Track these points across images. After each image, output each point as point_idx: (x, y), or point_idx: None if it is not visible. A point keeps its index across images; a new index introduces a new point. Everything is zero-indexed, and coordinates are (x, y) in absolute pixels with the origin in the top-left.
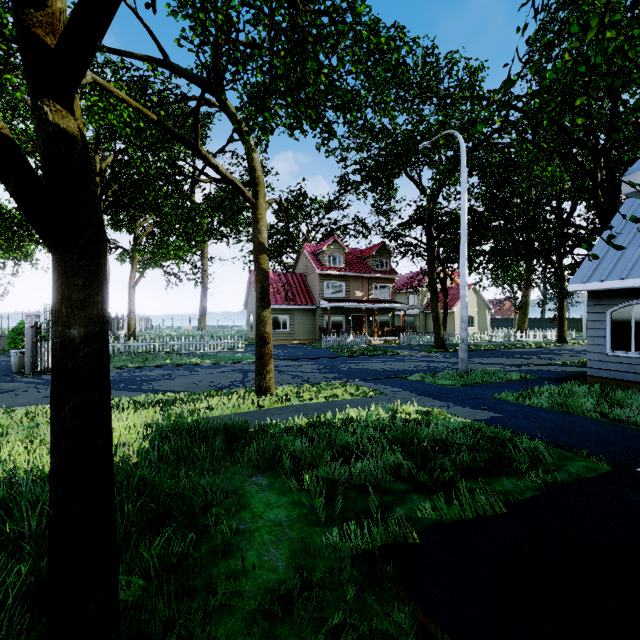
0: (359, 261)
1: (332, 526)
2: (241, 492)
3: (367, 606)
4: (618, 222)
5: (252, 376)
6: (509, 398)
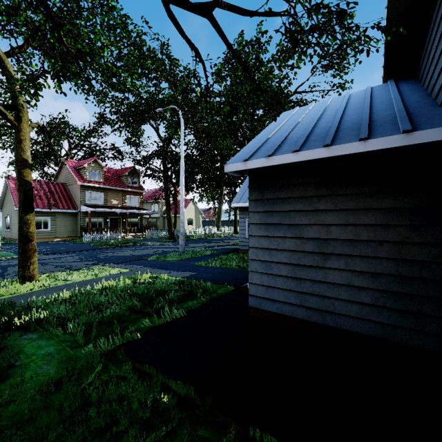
0: (115, 178)
1: (89, 345)
2: (15, 343)
3: (109, 370)
4: None
5: (12, 270)
6: (202, 264)
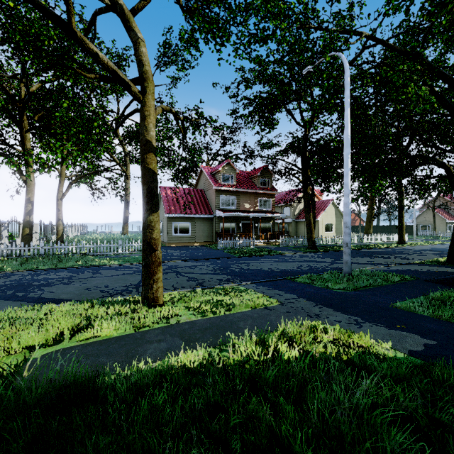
0: (247, 180)
1: None
2: None
3: None
4: None
5: None
6: (416, 309)
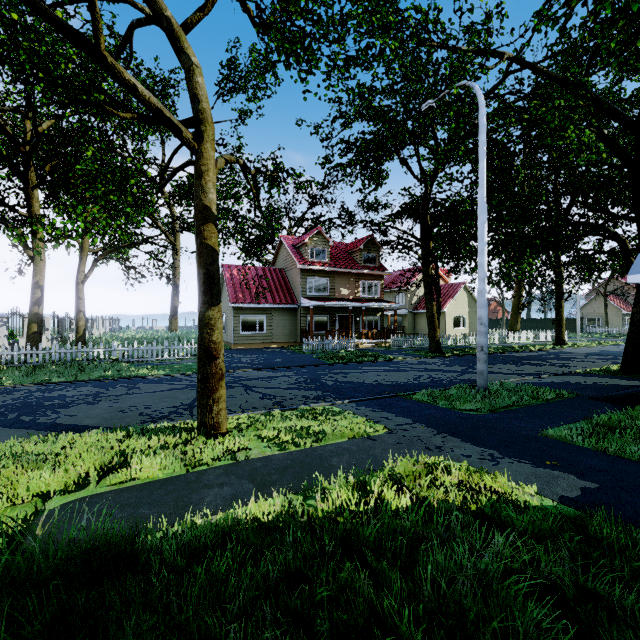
0: (345, 256)
1: None
2: None
3: None
4: None
5: None
6: (574, 439)
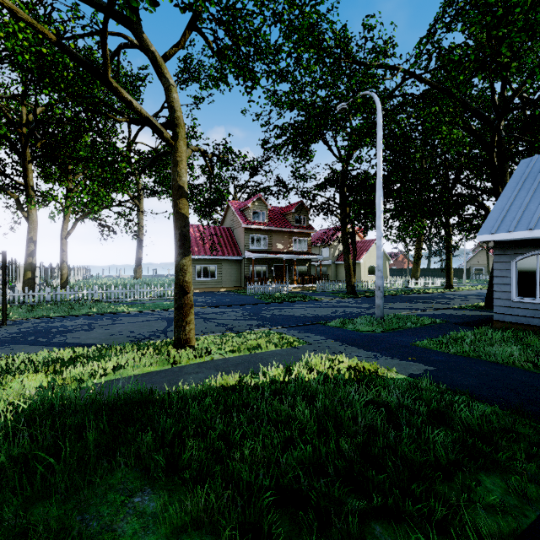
0: (280, 217)
1: None
2: None
3: None
4: (517, 179)
5: None
6: (432, 346)
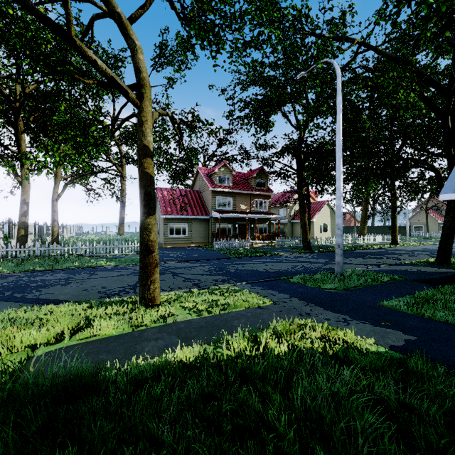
0: (243, 181)
1: None
2: None
3: None
4: None
5: None
6: (402, 307)
